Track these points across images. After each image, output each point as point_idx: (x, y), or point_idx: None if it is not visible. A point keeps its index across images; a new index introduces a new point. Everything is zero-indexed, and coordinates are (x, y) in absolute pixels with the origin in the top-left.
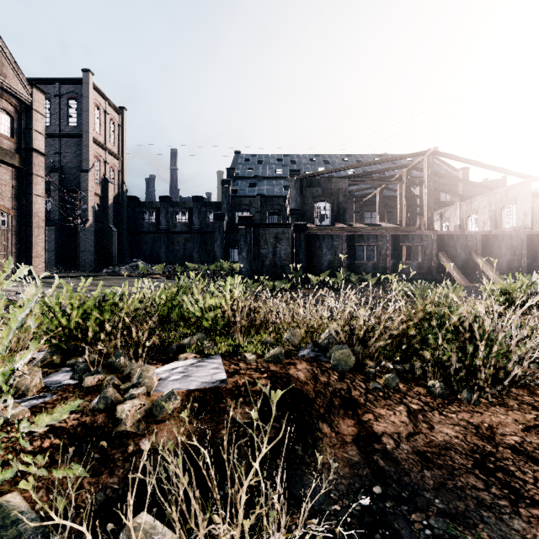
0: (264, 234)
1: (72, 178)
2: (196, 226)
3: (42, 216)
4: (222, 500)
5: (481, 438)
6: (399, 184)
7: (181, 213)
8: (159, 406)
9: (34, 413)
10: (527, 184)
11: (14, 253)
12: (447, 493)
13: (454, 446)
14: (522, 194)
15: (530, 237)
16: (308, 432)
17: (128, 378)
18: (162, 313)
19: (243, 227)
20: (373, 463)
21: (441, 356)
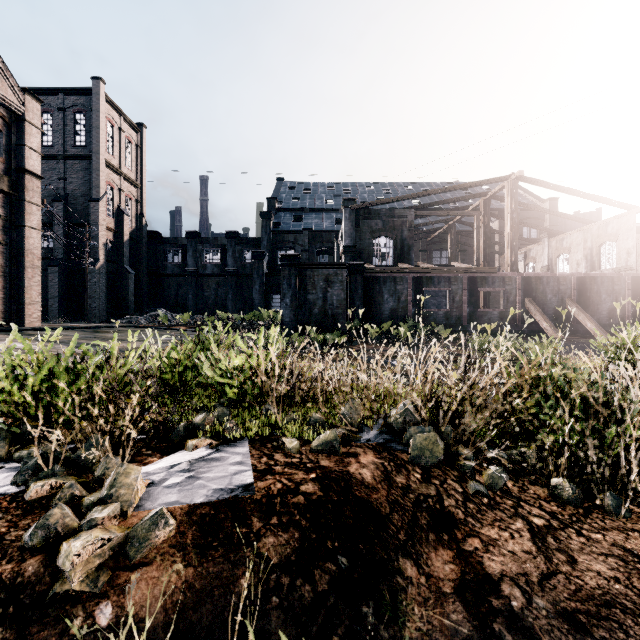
0: (311, 276)
1: (79, 208)
2: (230, 268)
3: (38, 253)
4: None
5: None
6: (476, 215)
7: (212, 252)
8: (137, 538)
9: None
10: (631, 216)
11: (2, 298)
12: None
13: (618, 599)
14: (625, 228)
15: (635, 280)
16: (382, 578)
17: (100, 483)
18: (172, 377)
19: (287, 268)
20: None
21: (568, 442)
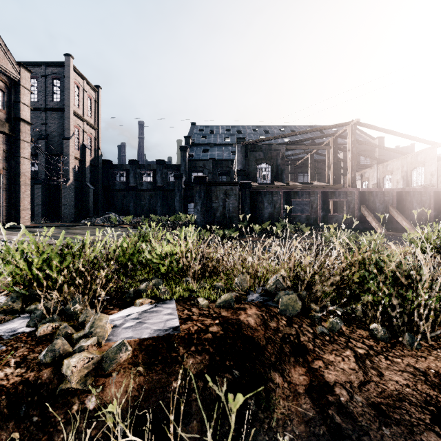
0: (215, 191)
1: (55, 144)
2: (159, 185)
3: (28, 175)
4: None
5: (431, 386)
6: (327, 149)
7: (147, 174)
8: (109, 358)
9: None
10: (434, 150)
11: (5, 206)
12: None
13: (407, 397)
14: (429, 157)
15: (436, 193)
16: (260, 383)
17: (82, 326)
18: (124, 259)
19: (198, 185)
20: (329, 419)
21: (382, 301)
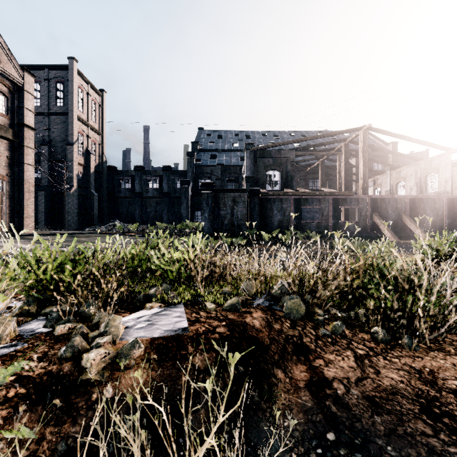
0: (223, 198)
1: (59, 150)
2: (165, 192)
3: (32, 182)
4: (182, 448)
5: (424, 382)
6: (339, 155)
7: (152, 180)
8: (123, 354)
9: (4, 362)
10: (448, 156)
11: (8, 213)
12: (398, 439)
13: (400, 391)
14: (443, 163)
15: (450, 200)
16: (264, 378)
17: (97, 326)
18: (132, 266)
19: (205, 192)
20: (326, 409)
21: (383, 305)
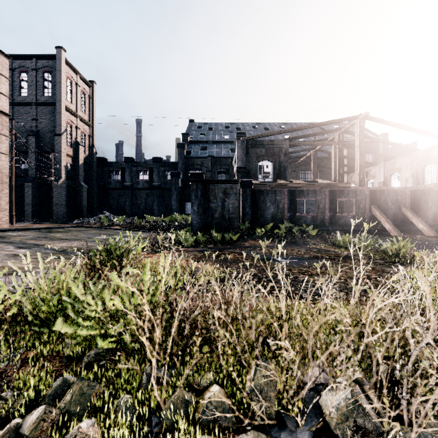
0: (213, 189)
1: (47, 141)
2: (156, 183)
3: (6, 172)
4: None
5: None
6: (334, 145)
7: (143, 172)
8: None
9: None
10: None
11: None
12: None
13: None
14: None
15: None
16: None
17: None
18: (50, 310)
19: (194, 183)
20: None
21: None
